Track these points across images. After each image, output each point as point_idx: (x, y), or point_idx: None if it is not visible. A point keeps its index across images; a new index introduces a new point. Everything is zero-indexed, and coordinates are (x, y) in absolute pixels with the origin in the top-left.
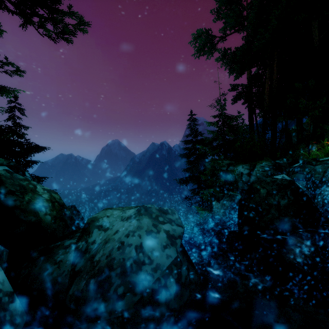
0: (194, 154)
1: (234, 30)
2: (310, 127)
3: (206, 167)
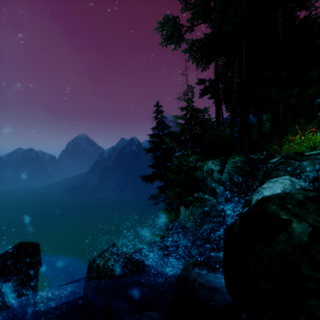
0: (161, 149)
1: (202, 19)
2: (268, 125)
3: (174, 162)
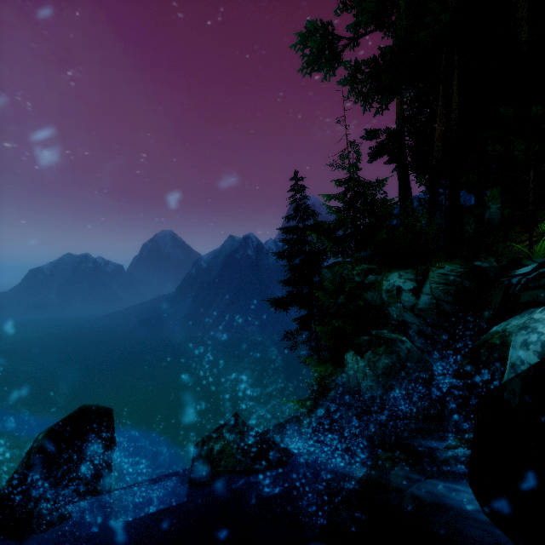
0: (302, 253)
1: (374, 24)
2: (495, 209)
3: (324, 276)
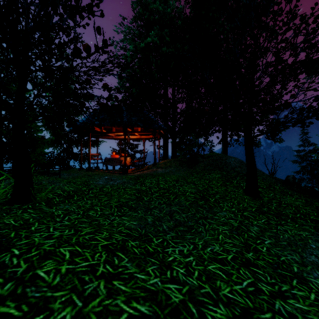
0: (306, 161)
1: None
2: None
3: None
